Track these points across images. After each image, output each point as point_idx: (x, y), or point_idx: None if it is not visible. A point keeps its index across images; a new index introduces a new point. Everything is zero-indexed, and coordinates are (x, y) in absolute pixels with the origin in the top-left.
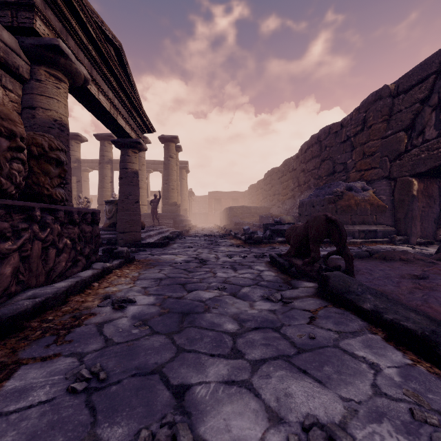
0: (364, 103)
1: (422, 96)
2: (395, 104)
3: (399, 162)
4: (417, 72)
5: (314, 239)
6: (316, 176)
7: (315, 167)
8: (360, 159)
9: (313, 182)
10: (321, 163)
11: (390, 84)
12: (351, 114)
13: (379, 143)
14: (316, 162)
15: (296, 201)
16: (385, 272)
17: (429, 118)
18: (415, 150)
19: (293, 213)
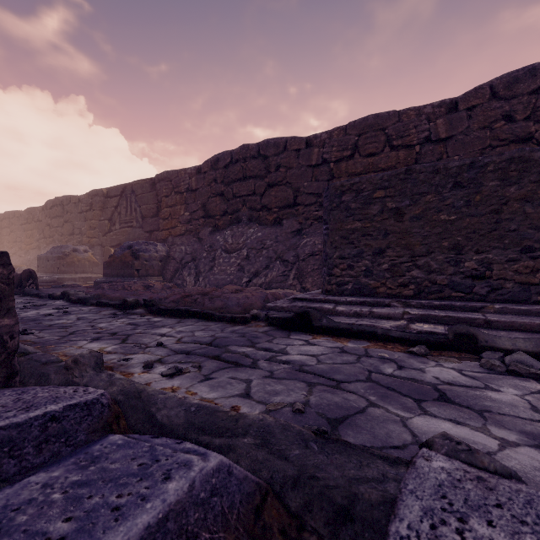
0: (91, 193)
1: (115, 204)
2: (106, 202)
3: (106, 237)
4: (114, 190)
5: (24, 279)
6: (60, 234)
7: (59, 225)
8: (89, 229)
9: (57, 238)
10: (64, 224)
11: (105, 188)
12: (84, 195)
13: (98, 223)
14: (60, 221)
15: (41, 253)
16: (59, 290)
17: (118, 218)
18: (112, 233)
19: (36, 264)
